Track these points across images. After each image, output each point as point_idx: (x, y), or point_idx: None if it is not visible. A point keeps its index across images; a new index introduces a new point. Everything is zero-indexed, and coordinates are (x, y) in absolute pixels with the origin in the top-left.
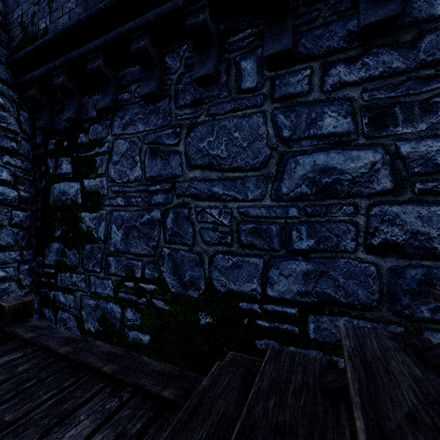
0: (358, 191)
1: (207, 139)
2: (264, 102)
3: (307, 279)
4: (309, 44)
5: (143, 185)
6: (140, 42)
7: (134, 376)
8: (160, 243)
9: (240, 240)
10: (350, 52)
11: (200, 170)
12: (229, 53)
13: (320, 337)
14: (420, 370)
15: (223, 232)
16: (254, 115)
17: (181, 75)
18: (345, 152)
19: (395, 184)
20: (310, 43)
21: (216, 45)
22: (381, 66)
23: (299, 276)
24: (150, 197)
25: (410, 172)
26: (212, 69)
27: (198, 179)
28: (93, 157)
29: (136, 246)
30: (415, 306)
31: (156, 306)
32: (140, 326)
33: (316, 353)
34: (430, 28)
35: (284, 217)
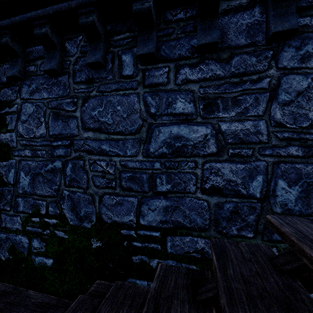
0: (197, 153)
1: (97, 109)
2: (138, 87)
3: (166, 212)
4: (167, 50)
5: (47, 141)
6: (42, 28)
7: (15, 312)
8: (61, 186)
9: (121, 184)
10: (192, 60)
11: (92, 132)
12: (114, 47)
13: (174, 251)
14: (189, 306)
15: (109, 178)
16: (131, 95)
17: (78, 58)
18: (189, 126)
19: (218, 149)
20: (168, 50)
21: (103, 40)
22: (210, 72)
23: (161, 209)
24: (53, 151)
25: (226, 142)
26: (99, 58)
27: (91, 138)
28: (3, 115)
29: (41, 189)
30: (229, 227)
31: (58, 236)
32: (45, 252)
33: (172, 262)
34: (237, 52)
35: (151, 169)
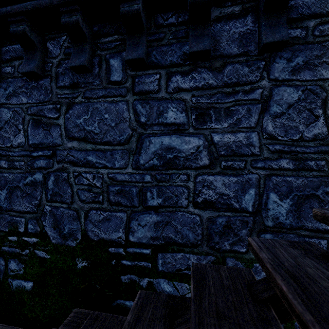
0: (189, 165)
1: (83, 117)
2: (127, 94)
3: (157, 227)
4: (158, 56)
5: (26, 150)
6: (19, 26)
7: None
8: (42, 201)
9: (109, 199)
10: (184, 67)
11: (77, 141)
12: (101, 50)
13: (165, 269)
14: None
15: (96, 192)
16: (120, 102)
17: (61, 60)
18: (181, 137)
19: (211, 161)
20: (159, 56)
21: (89, 42)
22: (202, 81)
23: (152, 225)
24: (32, 162)
25: (219, 154)
26: (85, 61)
27: (75, 148)
28: None
29: (19, 204)
30: (222, 242)
31: (38, 256)
32: (23, 275)
33: (163, 281)
34: (230, 61)
35: (141, 182)
